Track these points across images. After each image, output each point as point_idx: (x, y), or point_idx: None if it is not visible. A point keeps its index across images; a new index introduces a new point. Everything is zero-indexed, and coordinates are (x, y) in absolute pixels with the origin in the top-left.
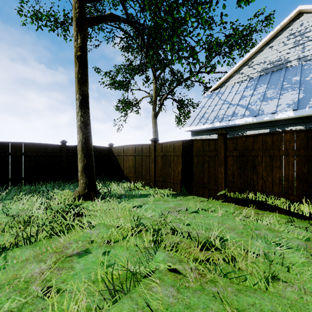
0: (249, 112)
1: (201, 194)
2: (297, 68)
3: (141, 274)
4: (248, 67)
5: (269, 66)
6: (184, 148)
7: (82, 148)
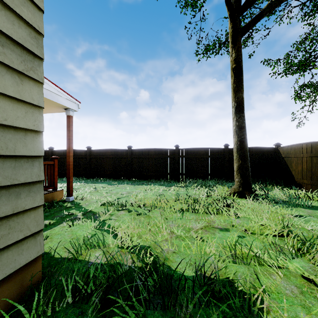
0: None
1: None
2: None
3: (266, 262)
4: None
5: None
6: None
7: (237, 150)
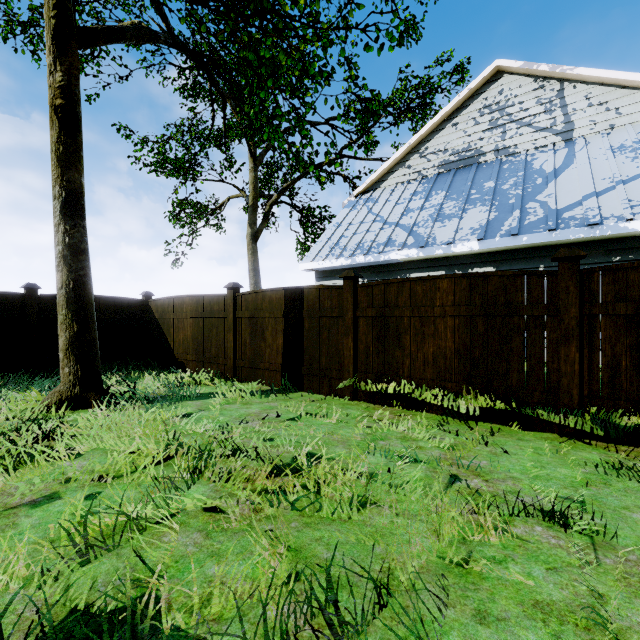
0: (413, 239)
1: (316, 389)
2: (493, 167)
3: (151, 520)
4: (420, 157)
5: (453, 158)
6: (287, 303)
7: (67, 301)
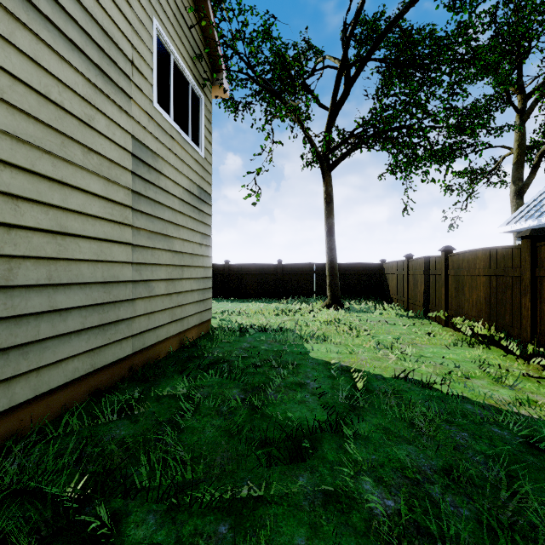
0: None
1: (434, 319)
2: None
3: (311, 326)
4: None
5: None
6: (424, 266)
7: (328, 268)
